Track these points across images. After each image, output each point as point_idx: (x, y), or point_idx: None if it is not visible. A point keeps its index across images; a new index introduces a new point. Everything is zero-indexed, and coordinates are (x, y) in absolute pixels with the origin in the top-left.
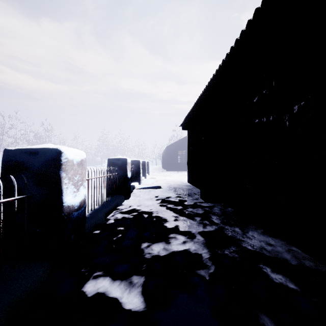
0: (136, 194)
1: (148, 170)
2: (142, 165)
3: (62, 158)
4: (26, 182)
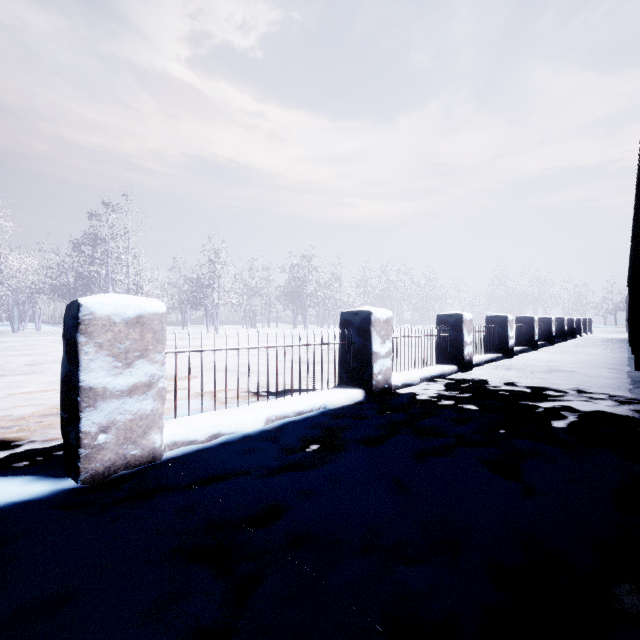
0: (579, 339)
1: (591, 329)
2: (582, 322)
3: (564, 319)
4: (557, 324)
